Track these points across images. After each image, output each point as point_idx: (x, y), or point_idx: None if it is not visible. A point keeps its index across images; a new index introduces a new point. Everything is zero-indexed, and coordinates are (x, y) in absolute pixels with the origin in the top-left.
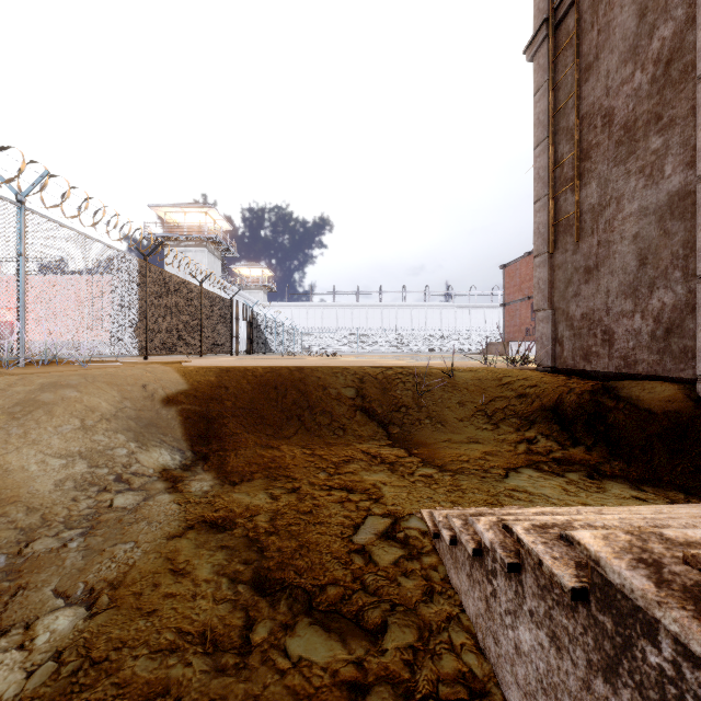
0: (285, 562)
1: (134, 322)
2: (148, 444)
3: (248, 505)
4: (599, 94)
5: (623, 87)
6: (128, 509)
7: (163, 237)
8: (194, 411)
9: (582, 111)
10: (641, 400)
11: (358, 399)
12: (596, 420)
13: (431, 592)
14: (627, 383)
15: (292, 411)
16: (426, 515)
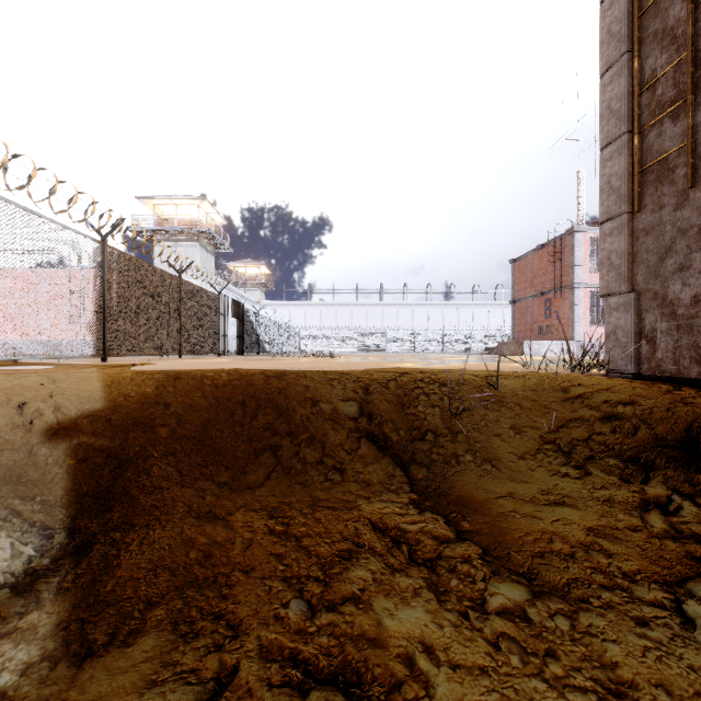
0: None
1: (86, 316)
2: None
3: None
4: None
5: None
6: None
7: (152, 230)
8: (98, 448)
9: None
10: None
11: (363, 420)
12: None
13: None
14: None
15: (265, 441)
16: None
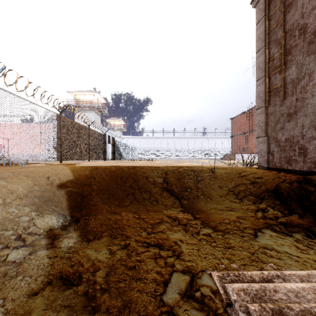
0: None
1: (54, 144)
2: (44, 212)
3: (93, 261)
4: (297, 18)
5: (313, 10)
6: (15, 263)
7: (74, 106)
8: (75, 191)
9: (285, 29)
10: None
11: (164, 184)
12: (303, 199)
13: None
14: None
15: (129, 191)
16: (216, 280)
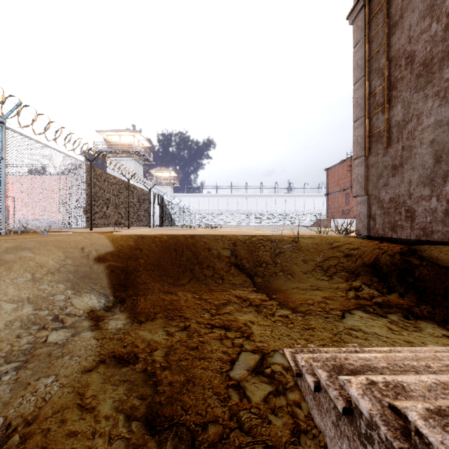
0: (174, 397)
1: (82, 205)
2: (81, 291)
3: (149, 341)
4: (403, 42)
5: (422, 35)
6: (58, 344)
7: (106, 151)
8: (117, 266)
9: (390, 55)
10: (440, 260)
11: (232, 257)
12: (406, 274)
13: (297, 431)
14: (427, 247)
15: (187, 266)
16: (288, 355)
